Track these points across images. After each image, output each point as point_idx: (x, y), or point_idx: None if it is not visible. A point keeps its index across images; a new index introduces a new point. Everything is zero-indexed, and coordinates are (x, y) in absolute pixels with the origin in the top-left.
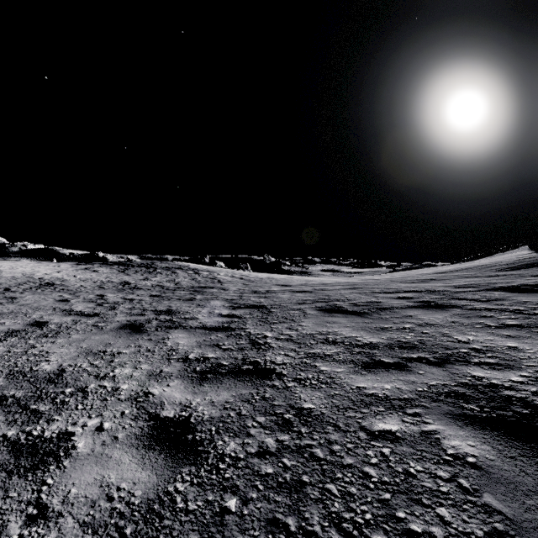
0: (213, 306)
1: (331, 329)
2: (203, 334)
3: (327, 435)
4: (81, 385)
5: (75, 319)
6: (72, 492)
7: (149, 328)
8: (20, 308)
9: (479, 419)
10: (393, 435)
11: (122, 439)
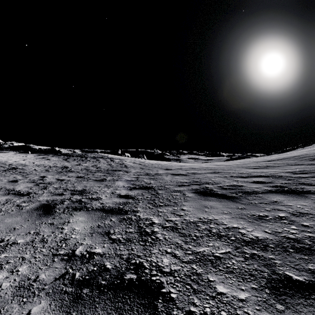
0: (116, 186)
1: (211, 215)
2: (100, 218)
3: None
4: None
5: (8, 199)
6: None
7: (58, 209)
8: None
9: None
10: None
11: None
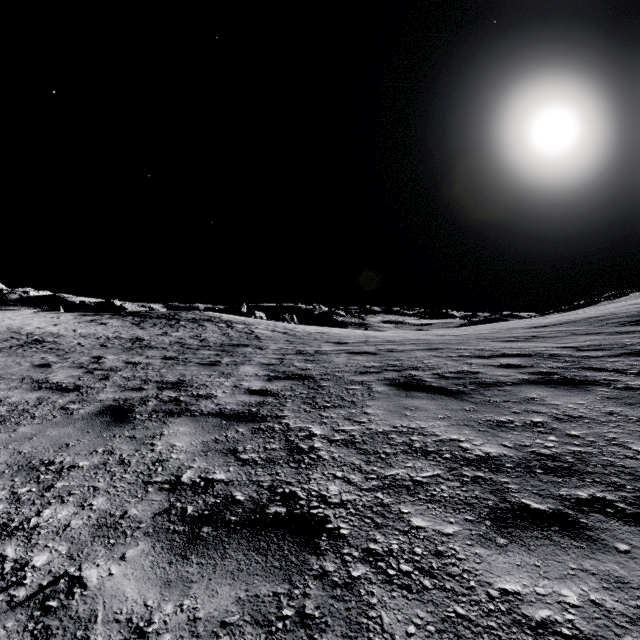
0: (242, 375)
1: (415, 422)
2: (217, 428)
3: None
4: None
5: (42, 397)
6: None
7: (139, 414)
8: None
9: None
10: None
11: None
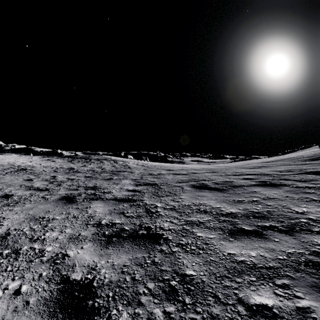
0: (123, 184)
1: (202, 201)
2: (114, 204)
3: (209, 307)
4: (17, 247)
5: (32, 193)
6: None
7: (78, 199)
8: None
9: None
10: (271, 311)
11: (32, 304)
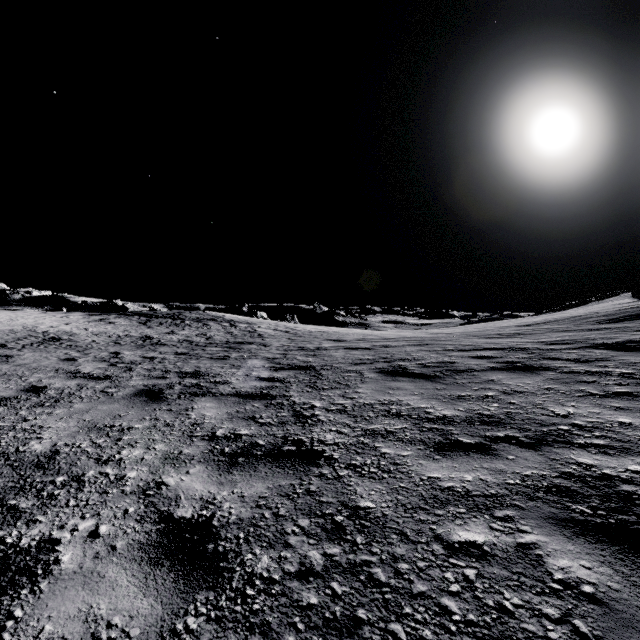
0: (251, 367)
1: (395, 397)
2: (236, 404)
3: (391, 547)
4: (76, 472)
5: (80, 384)
6: (46, 630)
7: (170, 395)
8: (15, 370)
9: (593, 526)
10: (479, 548)
11: (121, 549)
